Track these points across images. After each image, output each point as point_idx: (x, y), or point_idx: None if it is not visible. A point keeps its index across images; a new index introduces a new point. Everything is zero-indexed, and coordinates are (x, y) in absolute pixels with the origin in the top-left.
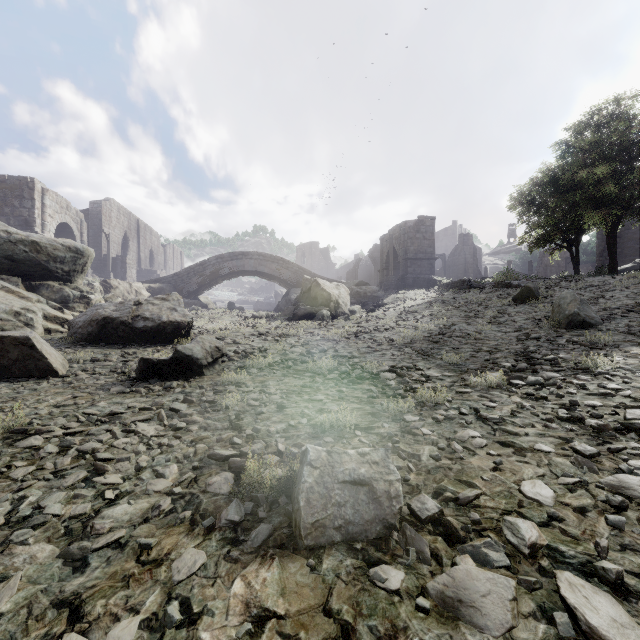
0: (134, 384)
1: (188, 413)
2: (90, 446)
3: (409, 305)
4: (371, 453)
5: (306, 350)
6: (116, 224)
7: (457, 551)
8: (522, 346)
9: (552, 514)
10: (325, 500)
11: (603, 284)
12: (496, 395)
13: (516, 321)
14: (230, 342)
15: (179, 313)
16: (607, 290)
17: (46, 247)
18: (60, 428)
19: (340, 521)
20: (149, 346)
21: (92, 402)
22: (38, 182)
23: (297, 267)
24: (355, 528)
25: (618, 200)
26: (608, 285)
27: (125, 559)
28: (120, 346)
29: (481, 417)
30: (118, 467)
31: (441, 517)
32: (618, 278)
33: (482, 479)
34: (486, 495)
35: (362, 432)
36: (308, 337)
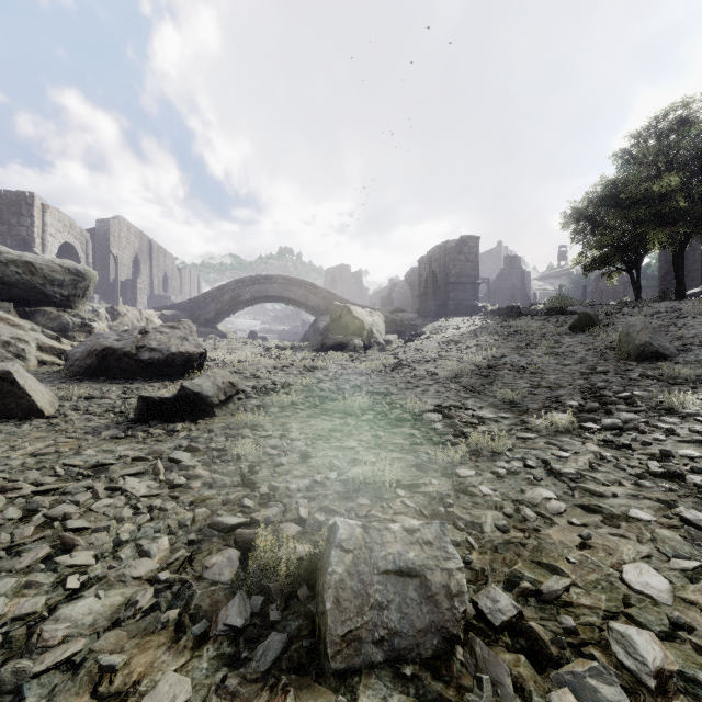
0: (131, 427)
1: (190, 465)
2: (61, 510)
3: (451, 334)
4: (422, 529)
5: (336, 386)
6: (126, 245)
7: (550, 681)
8: (588, 381)
9: (676, 620)
10: (361, 600)
11: (672, 310)
12: (566, 442)
13: (576, 352)
14: (249, 376)
15: (191, 343)
16: (678, 317)
17: (42, 268)
18: (31, 484)
19: (382, 631)
20: (156, 381)
21: (77, 450)
22: (38, 197)
23: (326, 292)
24: (403, 641)
25: (687, 216)
26: (678, 311)
27: (76, 691)
28: (122, 381)
29: (553, 471)
30: (92, 540)
31: (520, 621)
32: (688, 304)
33: (568, 561)
34: (577, 586)
35: (405, 491)
36: (338, 370)
